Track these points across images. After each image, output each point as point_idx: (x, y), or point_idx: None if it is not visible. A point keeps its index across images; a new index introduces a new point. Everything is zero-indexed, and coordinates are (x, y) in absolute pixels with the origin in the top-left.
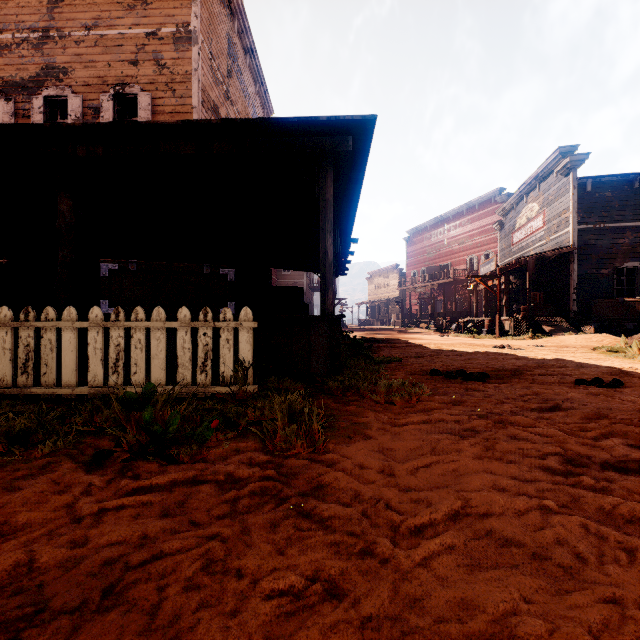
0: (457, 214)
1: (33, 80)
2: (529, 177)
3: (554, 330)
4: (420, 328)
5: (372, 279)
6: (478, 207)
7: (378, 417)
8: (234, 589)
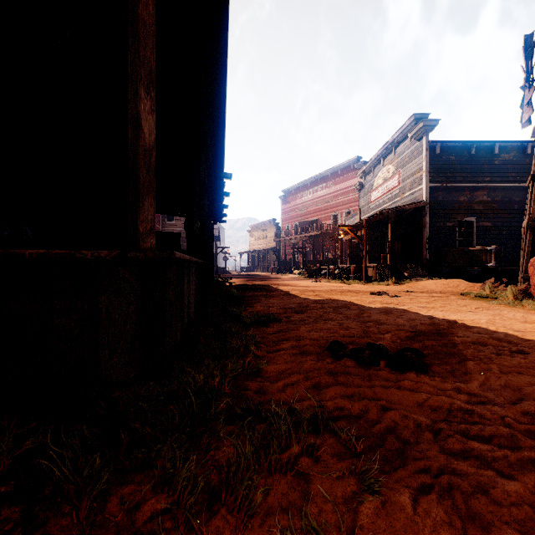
0: (324, 177)
1: None
2: (386, 142)
3: (413, 276)
4: (294, 274)
5: (253, 231)
6: (340, 172)
7: None
8: None
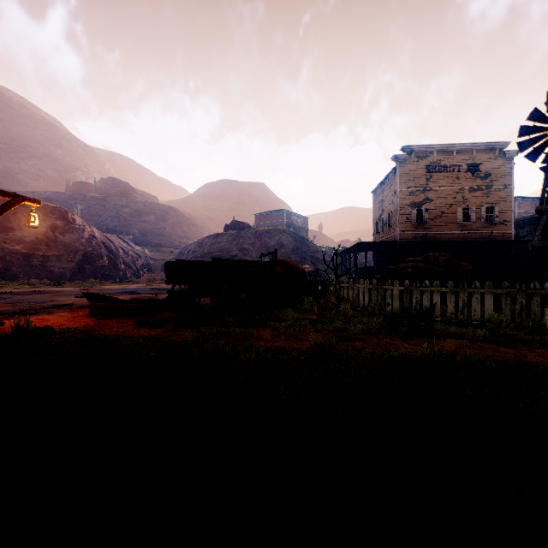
0: None
1: (381, 214)
2: None
3: None
4: None
5: None
6: None
7: None
8: None
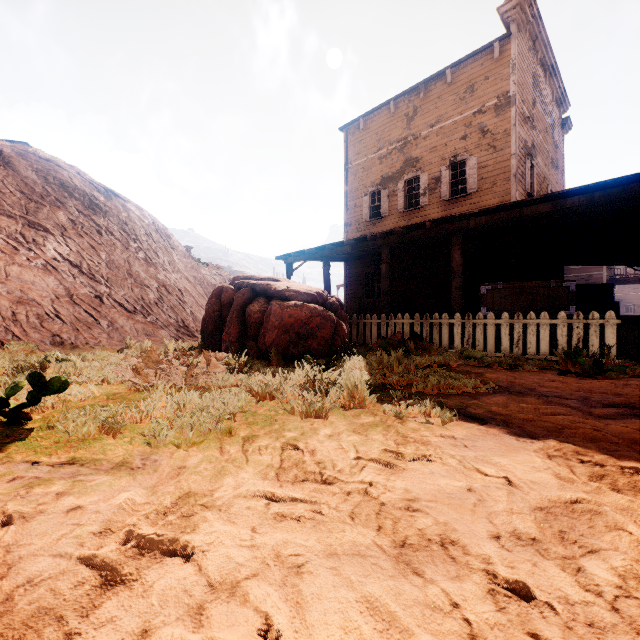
0: None
1: (398, 172)
2: None
3: None
4: None
5: None
6: None
7: None
8: None
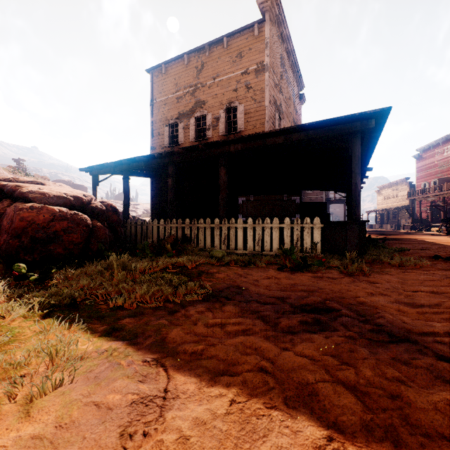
0: None
1: (190, 110)
2: None
3: None
4: (431, 231)
5: (381, 191)
6: None
7: (394, 270)
8: (353, 291)
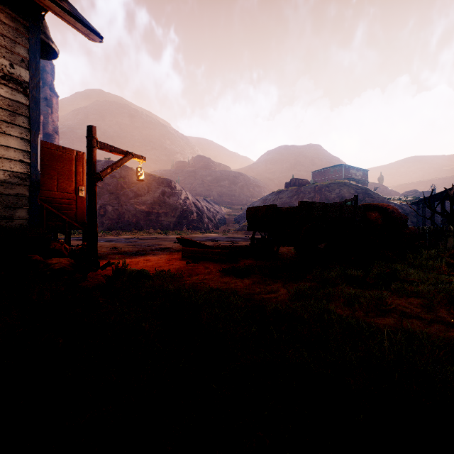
0: None
1: None
2: None
3: None
4: None
5: None
6: None
7: None
8: None
